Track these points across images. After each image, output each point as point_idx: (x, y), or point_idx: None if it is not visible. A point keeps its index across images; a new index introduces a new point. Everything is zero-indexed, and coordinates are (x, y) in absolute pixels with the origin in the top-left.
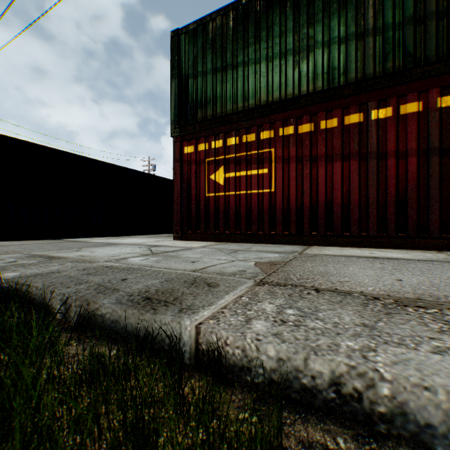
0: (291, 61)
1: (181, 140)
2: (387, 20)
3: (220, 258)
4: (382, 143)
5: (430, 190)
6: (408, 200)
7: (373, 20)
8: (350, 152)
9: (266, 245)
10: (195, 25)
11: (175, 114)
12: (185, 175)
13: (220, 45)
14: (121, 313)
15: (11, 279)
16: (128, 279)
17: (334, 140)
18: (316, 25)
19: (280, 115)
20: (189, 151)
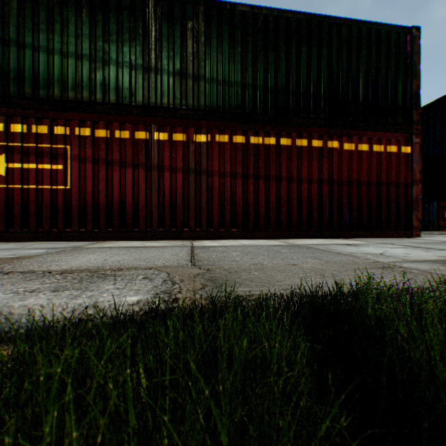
0: (88, 66)
1: None
2: (164, 65)
3: None
4: (162, 159)
5: (191, 198)
6: (178, 204)
7: (155, 61)
8: (139, 162)
9: (60, 242)
10: None
11: None
12: None
13: (1, 12)
14: None
15: None
16: None
17: (127, 150)
18: (111, 44)
19: (76, 115)
20: None
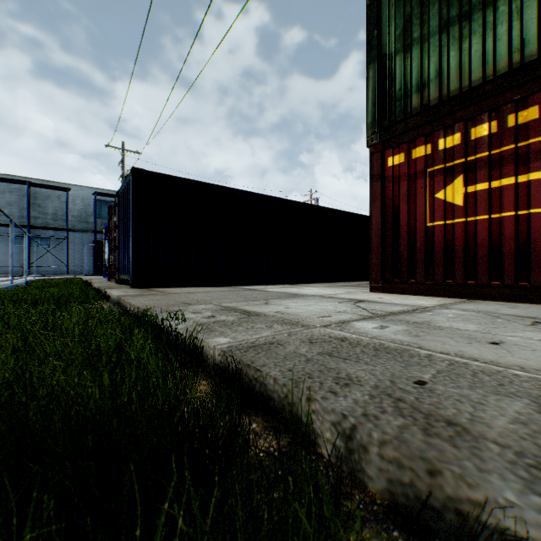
0: None
1: (382, 148)
2: None
3: (539, 337)
4: None
5: None
6: None
7: None
8: None
9: None
10: None
11: (373, 114)
12: (390, 198)
13: None
14: None
15: (227, 351)
16: (427, 383)
17: None
18: None
19: None
20: (395, 162)
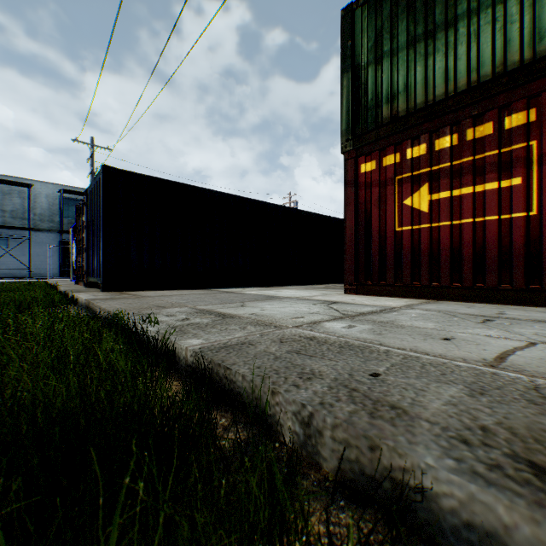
0: None
1: (355, 155)
2: None
3: (486, 333)
4: None
5: None
6: None
7: None
8: None
9: (522, 307)
10: None
11: (347, 122)
12: (362, 203)
13: (422, 0)
14: (514, 522)
15: (199, 352)
16: (381, 375)
17: None
18: None
19: None
20: (368, 169)
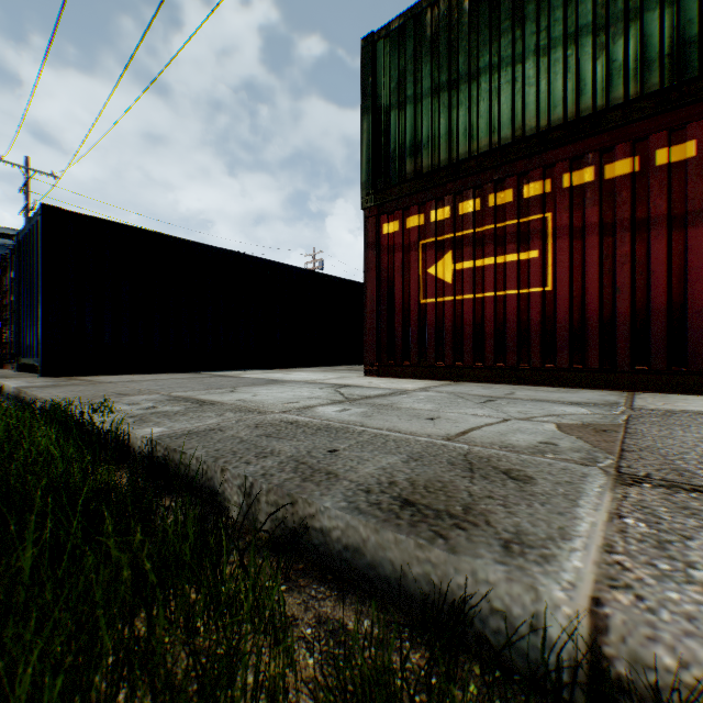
0: (588, 47)
1: (377, 213)
2: None
3: (474, 412)
4: None
5: None
6: None
7: None
8: None
9: (537, 387)
10: (402, 20)
11: (368, 173)
12: (385, 270)
13: (446, 45)
14: (368, 535)
15: (156, 440)
16: (339, 451)
17: (687, 186)
18: None
19: (563, 150)
20: (391, 230)
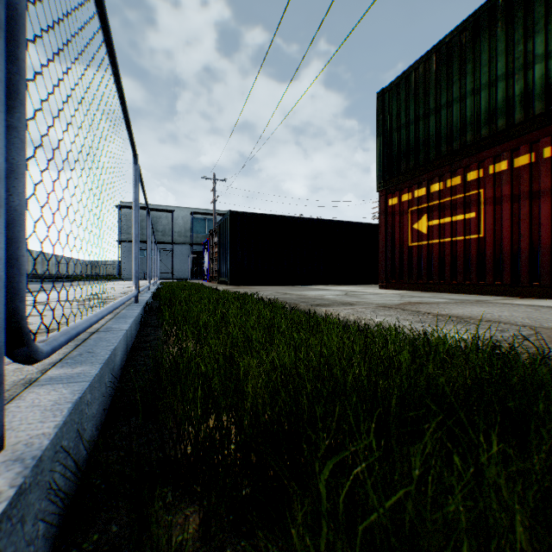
0: (502, 88)
1: (385, 193)
2: None
3: (387, 299)
4: None
5: None
6: None
7: None
8: None
9: (469, 295)
10: (398, 80)
11: (380, 170)
12: (390, 226)
13: (422, 92)
14: (306, 308)
15: (271, 298)
16: (316, 301)
17: None
18: (535, 36)
19: (488, 151)
20: (393, 203)
